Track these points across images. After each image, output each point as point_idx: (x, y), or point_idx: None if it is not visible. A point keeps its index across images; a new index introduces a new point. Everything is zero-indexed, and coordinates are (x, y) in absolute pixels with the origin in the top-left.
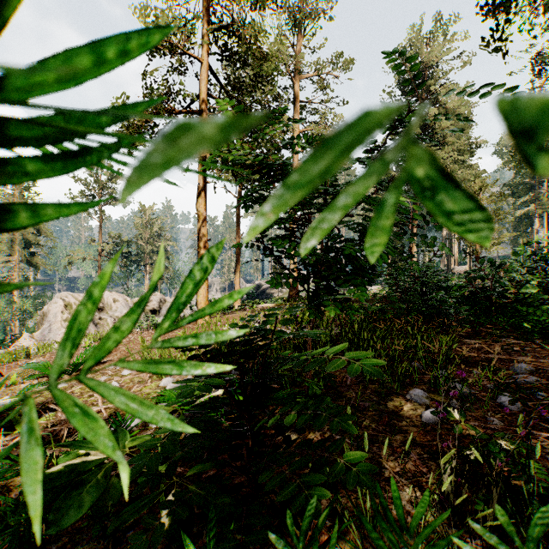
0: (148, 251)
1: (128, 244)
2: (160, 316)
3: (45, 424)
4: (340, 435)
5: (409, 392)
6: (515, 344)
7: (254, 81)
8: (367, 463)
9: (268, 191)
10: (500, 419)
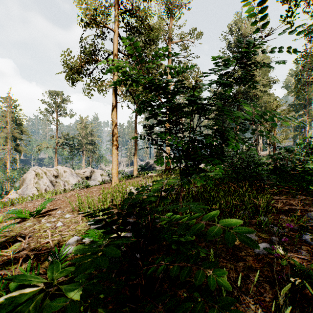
0: (84, 143)
1: (72, 139)
2: (91, 180)
3: (14, 250)
4: (202, 262)
5: None
6: (305, 199)
7: (145, 43)
8: (237, 309)
9: (155, 102)
10: (306, 252)
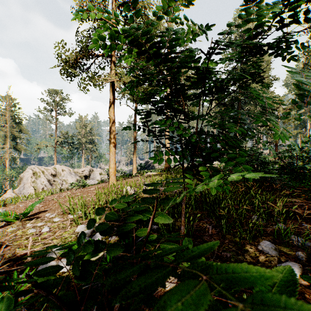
0: (84, 142)
1: (72, 138)
2: (90, 179)
3: None
4: None
5: (260, 244)
6: None
7: None
8: None
9: None
10: None
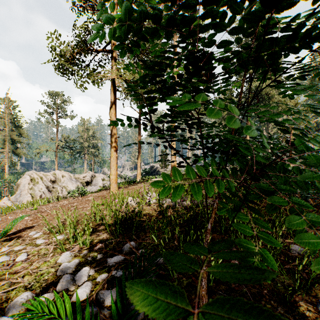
0: (86, 146)
1: (74, 142)
2: (92, 186)
3: None
4: None
5: None
6: None
7: None
8: None
9: None
10: None
